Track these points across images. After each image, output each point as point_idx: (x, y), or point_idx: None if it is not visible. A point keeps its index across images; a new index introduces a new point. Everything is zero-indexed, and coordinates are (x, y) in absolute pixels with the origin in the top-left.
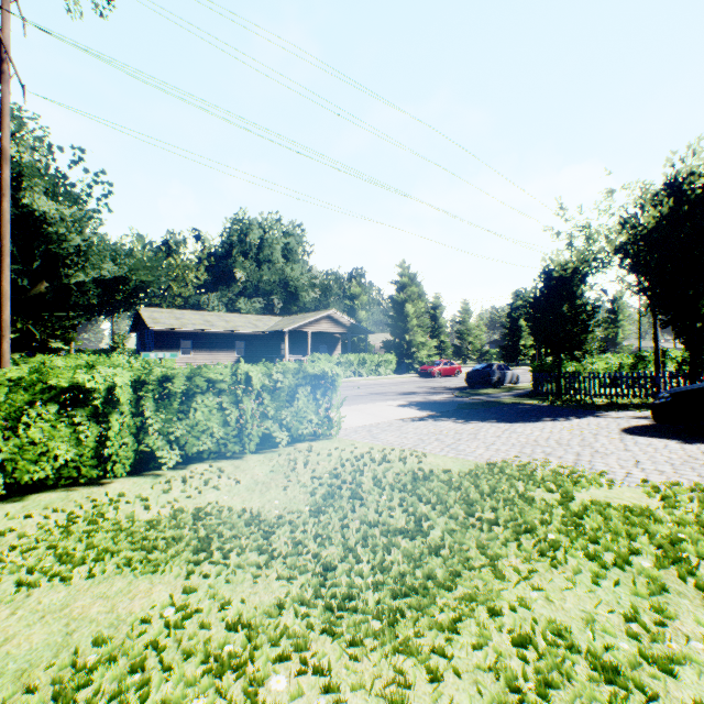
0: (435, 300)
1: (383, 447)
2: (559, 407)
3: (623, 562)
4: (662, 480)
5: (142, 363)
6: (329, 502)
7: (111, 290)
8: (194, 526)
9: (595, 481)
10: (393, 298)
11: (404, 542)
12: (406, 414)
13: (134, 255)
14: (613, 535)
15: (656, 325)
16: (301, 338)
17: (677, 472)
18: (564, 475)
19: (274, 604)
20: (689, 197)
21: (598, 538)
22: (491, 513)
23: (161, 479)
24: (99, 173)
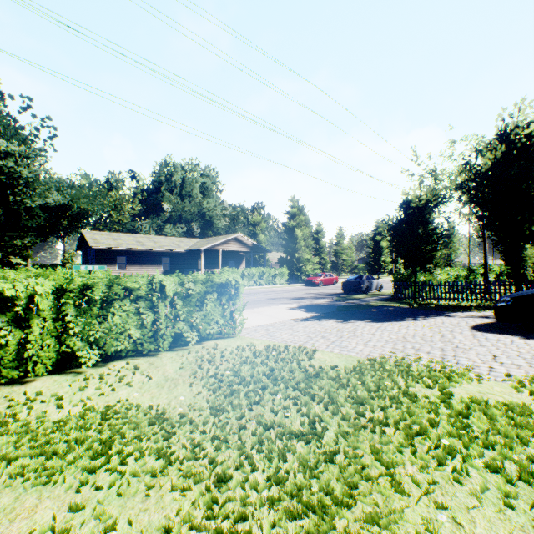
0: (317, 227)
1: (278, 344)
2: (416, 309)
3: (530, 477)
4: (522, 374)
5: (64, 273)
6: (229, 399)
7: (56, 216)
8: (100, 426)
9: (465, 376)
10: (285, 225)
11: (299, 446)
12: (296, 315)
13: (76, 187)
14: (505, 439)
15: (485, 245)
16: (214, 255)
17: (531, 366)
18: (437, 370)
19: (161, 528)
20: (516, 144)
21: (493, 443)
22: (379, 411)
23: (80, 376)
24: (45, 118)
